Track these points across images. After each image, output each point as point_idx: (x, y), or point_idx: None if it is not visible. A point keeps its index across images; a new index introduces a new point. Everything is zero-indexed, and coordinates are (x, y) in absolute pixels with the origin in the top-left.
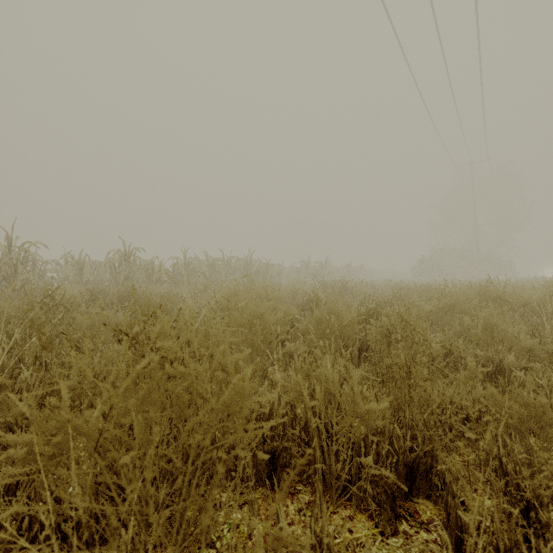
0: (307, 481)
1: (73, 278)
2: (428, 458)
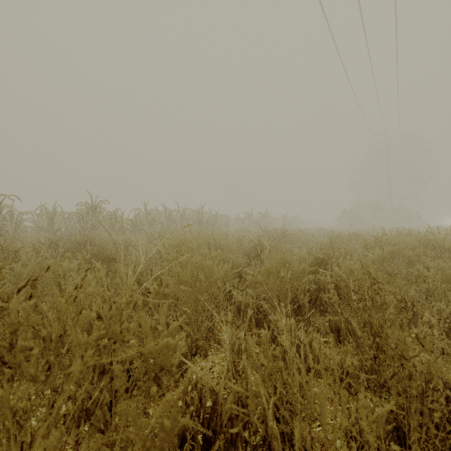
0: None
1: (46, 227)
2: None
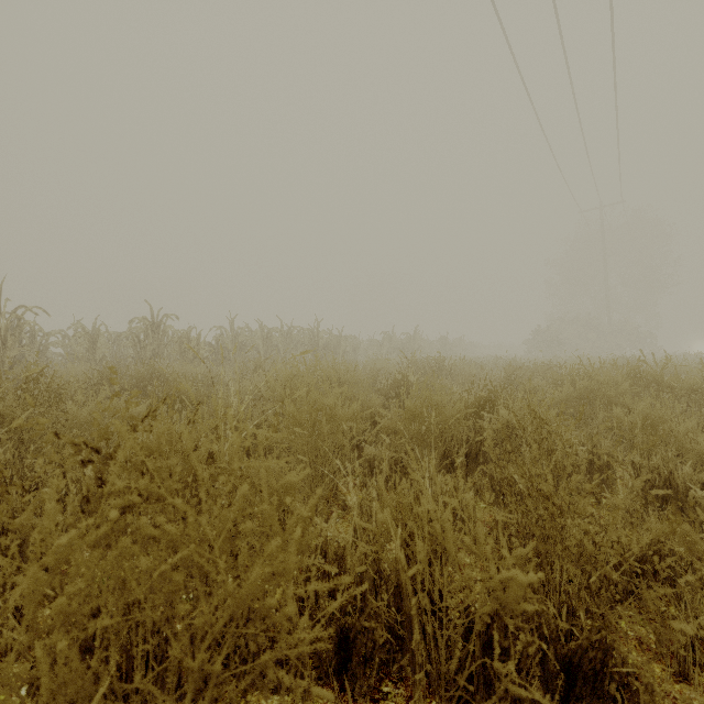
0: (398, 676)
1: (83, 354)
2: (597, 650)
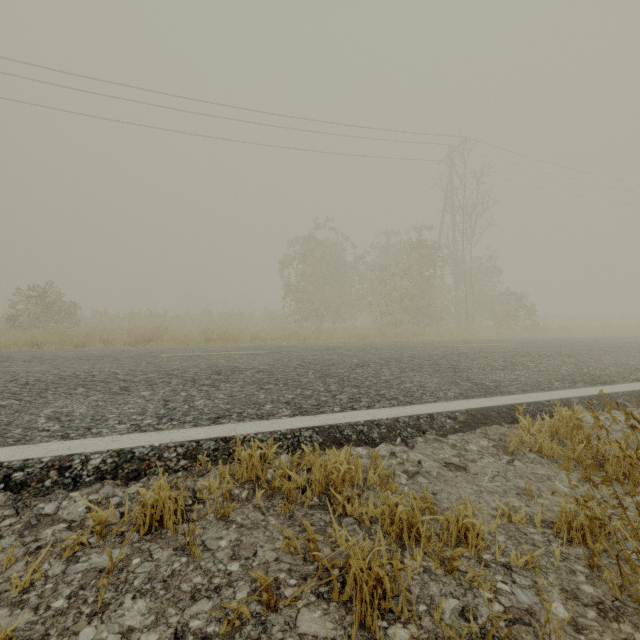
0: None
1: None
2: None
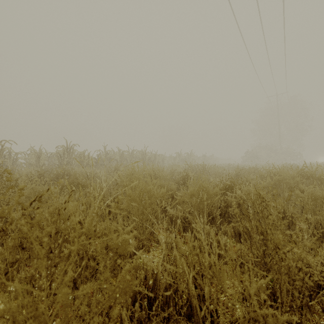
0: None
1: (34, 163)
2: None
